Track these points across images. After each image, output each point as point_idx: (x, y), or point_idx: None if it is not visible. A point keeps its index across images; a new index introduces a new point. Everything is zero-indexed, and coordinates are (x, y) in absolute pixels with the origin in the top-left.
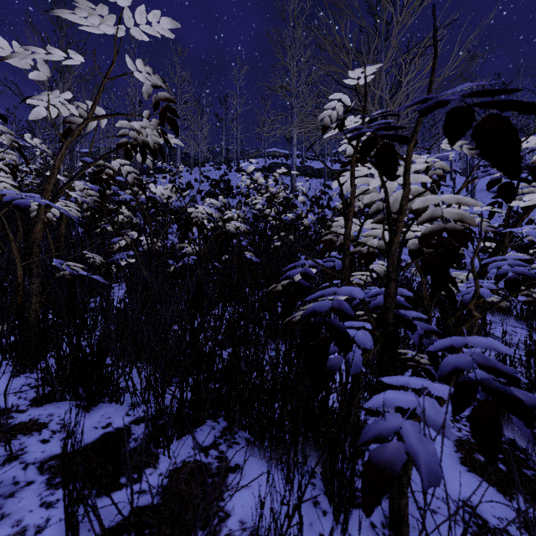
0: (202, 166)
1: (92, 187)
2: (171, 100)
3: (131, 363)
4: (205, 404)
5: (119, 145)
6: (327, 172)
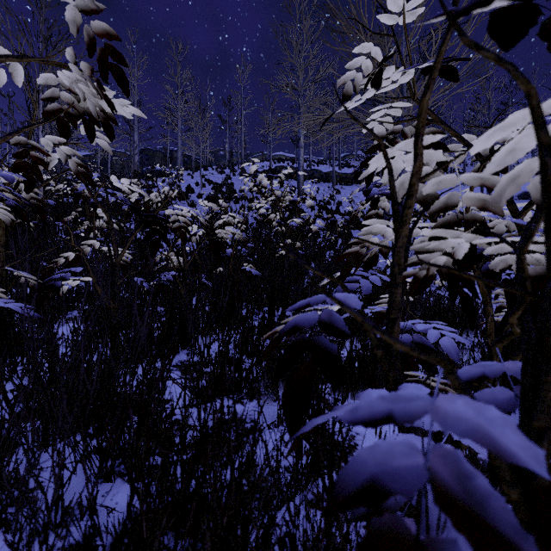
0: (204, 169)
1: (5, 174)
2: (112, 35)
3: (62, 436)
4: (151, 545)
5: (47, 113)
6: (336, 176)
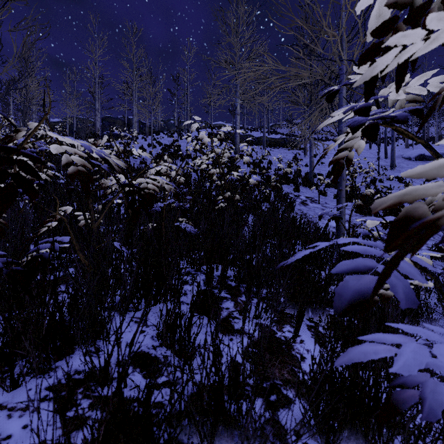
0: (156, 134)
1: None
2: None
3: None
4: None
5: None
6: (266, 141)
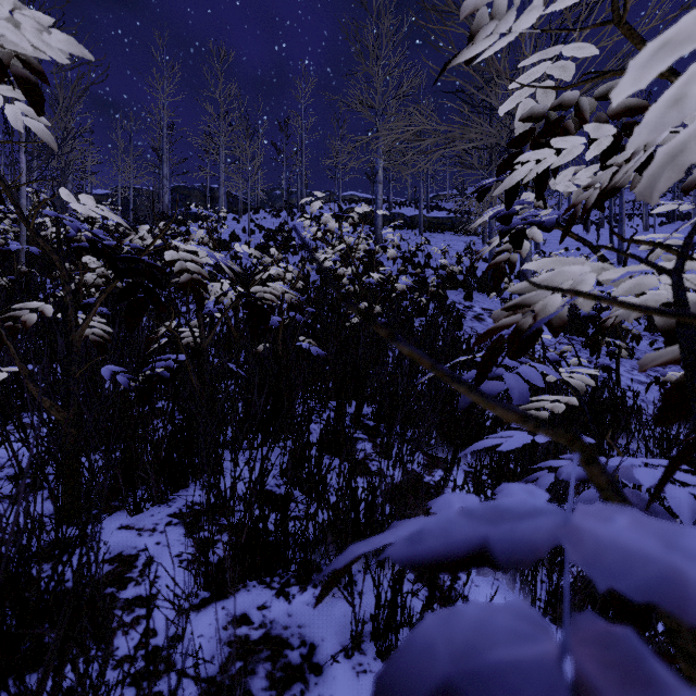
0: (254, 212)
1: None
2: None
3: None
4: None
5: None
6: (423, 222)
